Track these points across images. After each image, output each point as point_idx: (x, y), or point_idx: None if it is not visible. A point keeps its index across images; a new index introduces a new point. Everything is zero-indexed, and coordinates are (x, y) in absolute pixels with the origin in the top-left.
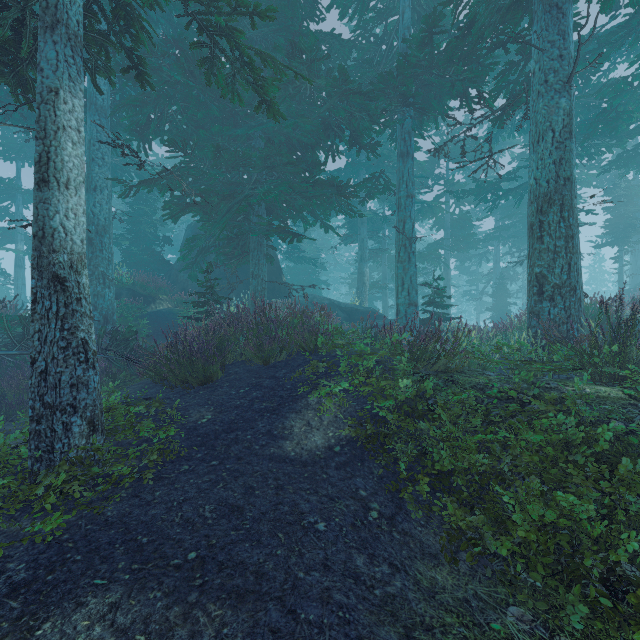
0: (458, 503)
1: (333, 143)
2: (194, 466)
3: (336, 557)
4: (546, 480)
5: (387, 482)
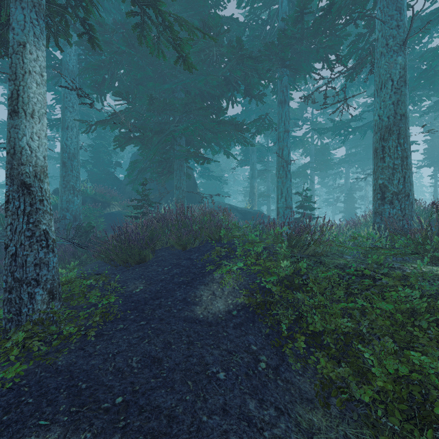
0: (327, 356)
1: (232, 94)
2: (127, 325)
3: (233, 402)
4: (398, 340)
5: (272, 339)
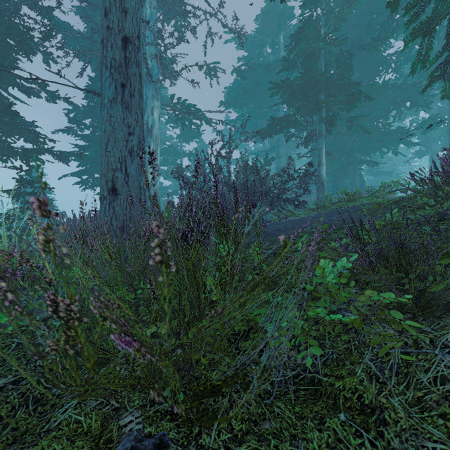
0: None
1: (398, 110)
2: None
3: None
4: None
5: None
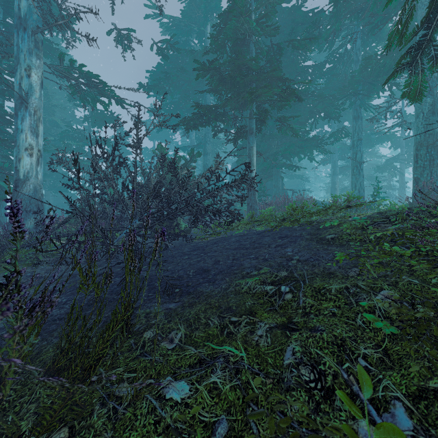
0: None
1: (315, 119)
2: None
3: None
4: None
5: None
